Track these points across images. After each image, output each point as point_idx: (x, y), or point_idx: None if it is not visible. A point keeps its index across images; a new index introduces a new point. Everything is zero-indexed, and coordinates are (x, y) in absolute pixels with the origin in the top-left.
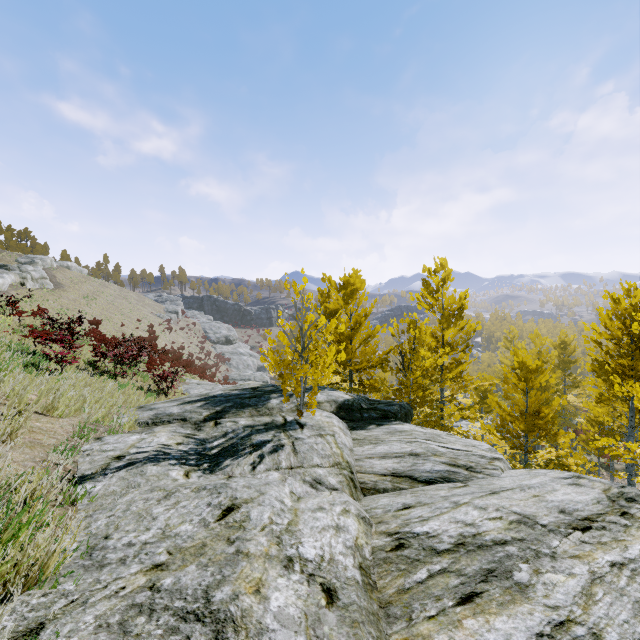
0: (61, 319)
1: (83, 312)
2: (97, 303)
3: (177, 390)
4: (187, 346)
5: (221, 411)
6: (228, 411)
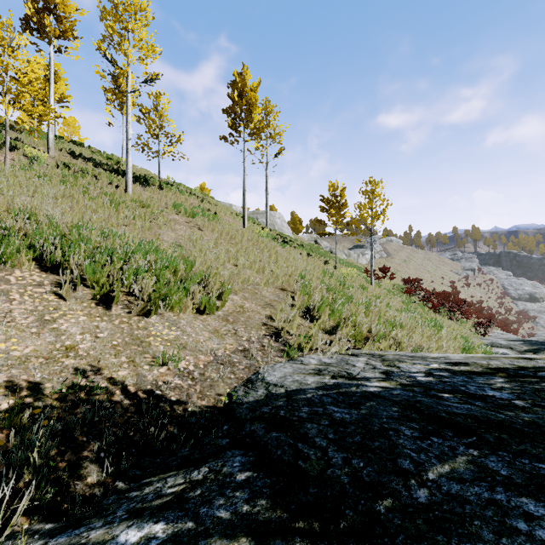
0: (397, 278)
1: (405, 272)
2: (412, 265)
3: (487, 335)
4: (484, 300)
5: (537, 349)
6: (542, 350)
